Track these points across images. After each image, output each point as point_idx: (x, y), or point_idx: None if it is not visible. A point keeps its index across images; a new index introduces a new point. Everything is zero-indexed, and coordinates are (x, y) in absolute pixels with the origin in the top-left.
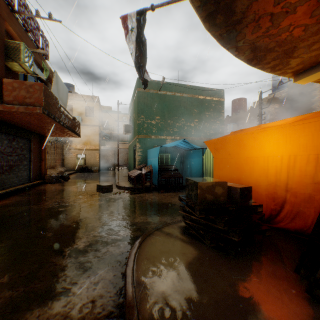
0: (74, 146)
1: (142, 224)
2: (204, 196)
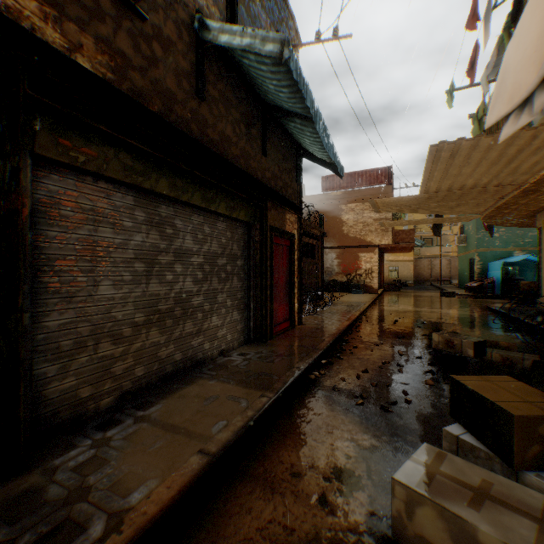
0: (386, 257)
1: None
2: (522, 287)
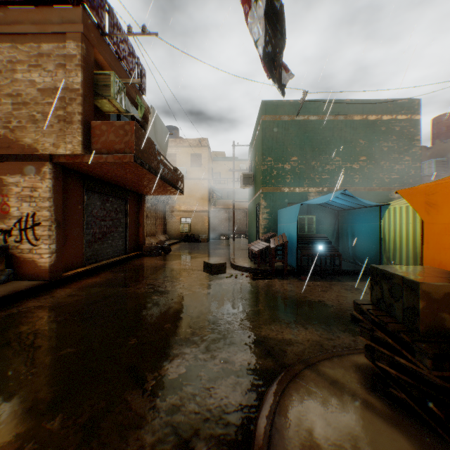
0: (178, 207)
1: (275, 342)
2: (436, 317)
